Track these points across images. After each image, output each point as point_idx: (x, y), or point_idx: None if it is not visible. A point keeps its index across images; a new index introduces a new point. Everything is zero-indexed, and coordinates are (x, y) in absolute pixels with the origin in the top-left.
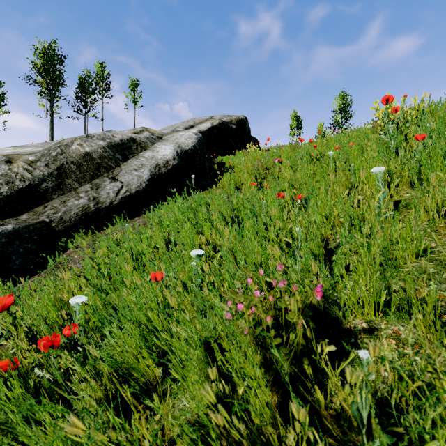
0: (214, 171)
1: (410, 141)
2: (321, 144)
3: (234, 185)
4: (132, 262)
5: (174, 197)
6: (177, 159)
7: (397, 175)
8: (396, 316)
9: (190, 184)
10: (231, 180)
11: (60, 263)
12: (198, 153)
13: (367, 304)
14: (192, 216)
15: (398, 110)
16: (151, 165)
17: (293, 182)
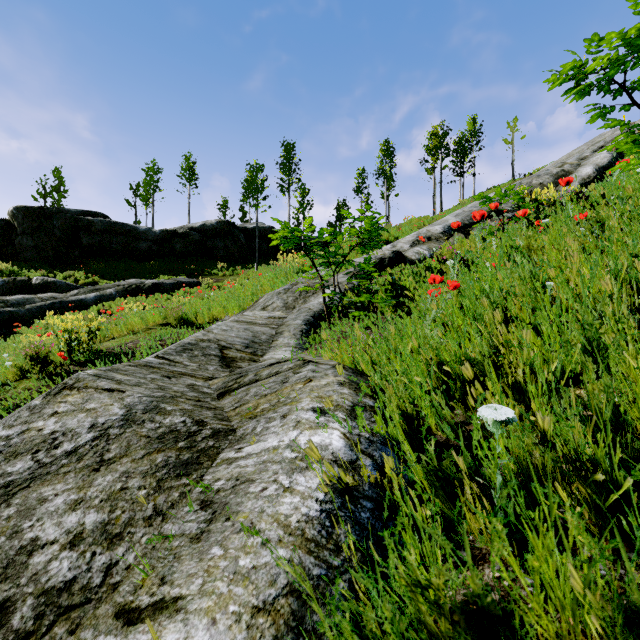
0: None
1: None
2: None
3: None
4: None
5: None
6: (596, 173)
7: None
8: None
9: None
10: None
11: None
12: (612, 166)
13: None
14: None
15: None
16: (579, 180)
17: None
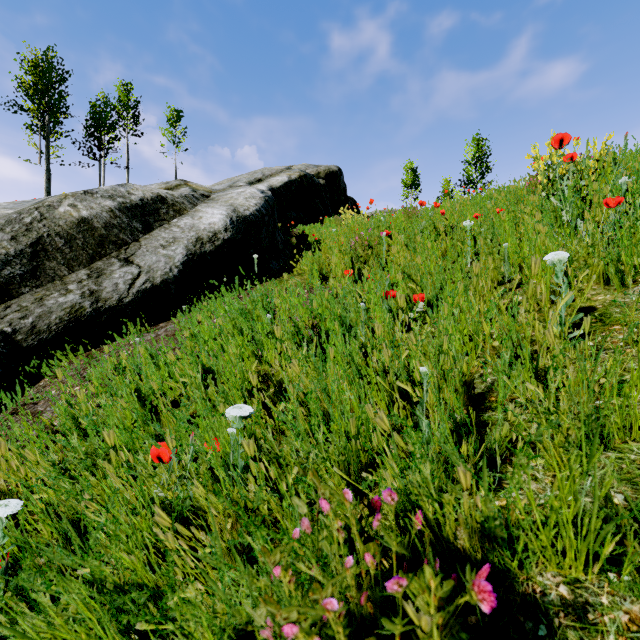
0: (292, 247)
1: (594, 207)
2: (451, 210)
3: (319, 272)
4: (131, 414)
5: (226, 289)
6: (231, 230)
7: (580, 264)
8: (636, 583)
9: (252, 268)
10: (314, 264)
11: (23, 405)
12: (266, 221)
13: (571, 551)
14: (245, 327)
15: (575, 158)
16: (189, 239)
17: (410, 272)
